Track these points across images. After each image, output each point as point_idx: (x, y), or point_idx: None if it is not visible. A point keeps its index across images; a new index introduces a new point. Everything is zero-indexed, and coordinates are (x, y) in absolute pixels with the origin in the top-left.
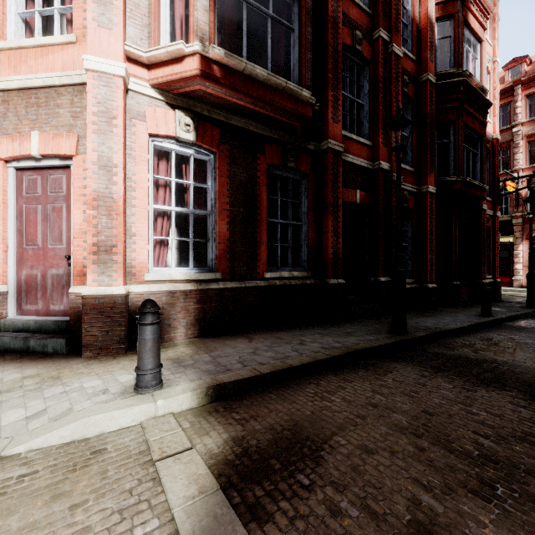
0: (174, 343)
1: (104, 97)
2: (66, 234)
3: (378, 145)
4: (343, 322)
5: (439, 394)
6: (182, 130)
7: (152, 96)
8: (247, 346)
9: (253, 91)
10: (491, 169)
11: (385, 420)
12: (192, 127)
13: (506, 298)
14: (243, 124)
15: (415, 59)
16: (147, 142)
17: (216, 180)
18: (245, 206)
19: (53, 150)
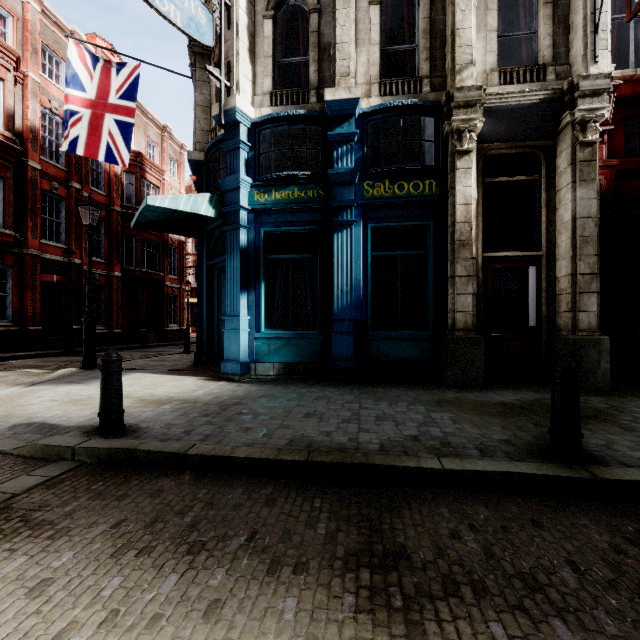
0: None
1: None
2: None
3: (72, 248)
4: (41, 350)
5: (58, 358)
6: None
7: None
8: None
9: None
10: (178, 259)
11: (30, 361)
12: None
13: (192, 339)
14: None
15: (107, 195)
16: None
17: None
18: None
19: None
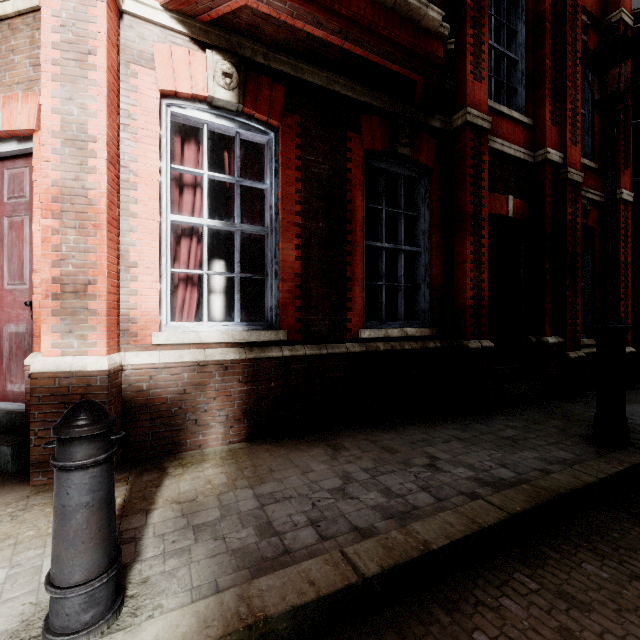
0: (202, 453)
1: (71, 15)
2: (29, 266)
3: (542, 122)
4: (491, 411)
5: None
6: (218, 86)
7: (166, 25)
8: (328, 469)
9: (341, 5)
10: None
11: None
12: (236, 80)
13: None
14: (324, 80)
15: None
16: (157, 105)
17: (279, 175)
18: (327, 219)
19: (3, 125)
